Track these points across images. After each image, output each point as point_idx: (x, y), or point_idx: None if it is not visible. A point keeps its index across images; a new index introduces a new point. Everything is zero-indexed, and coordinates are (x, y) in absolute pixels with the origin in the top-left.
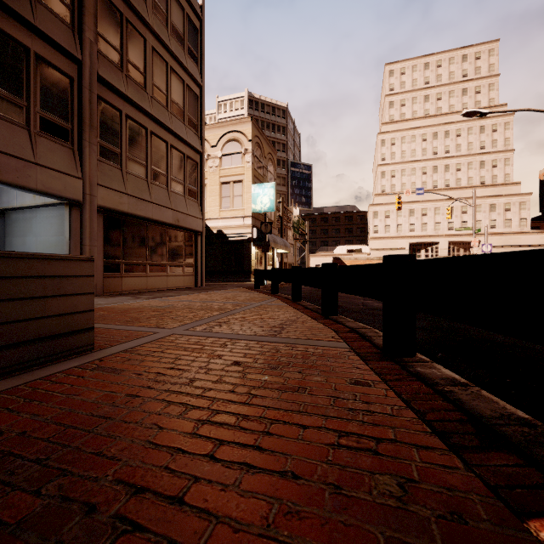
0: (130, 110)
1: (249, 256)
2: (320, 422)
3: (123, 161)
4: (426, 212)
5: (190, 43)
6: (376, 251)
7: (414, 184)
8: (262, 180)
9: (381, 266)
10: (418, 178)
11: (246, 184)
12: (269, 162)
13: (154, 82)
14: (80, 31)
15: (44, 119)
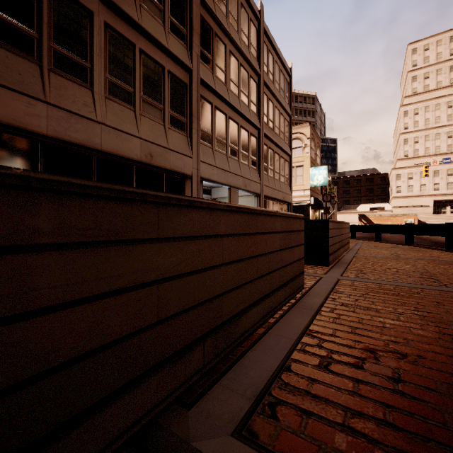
0: (269, 143)
1: (308, 216)
2: (438, 253)
3: (268, 171)
4: (451, 172)
5: (286, 93)
6: (398, 208)
7: (438, 147)
8: (314, 163)
9: (440, 225)
10: (443, 141)
11: (305, 167)
12: (317, 149)
13: (275, 125)
14: (259, 115)
15: (251, 160)
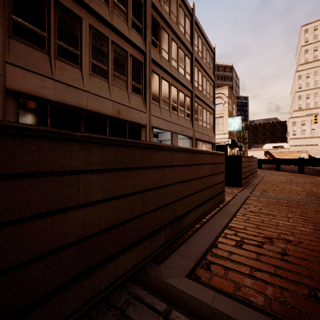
0: (199, 101)
1: (226, 152)
2: None
3: (198, 121)
4: None
5: (211, 66)
6: (294, 146)
7: None
8: (231, 114)
9: None
10: None
11: (225, 118)
12: (233, 104)
13: (203, 88)
14: (192, 82)
15: (186, 113)
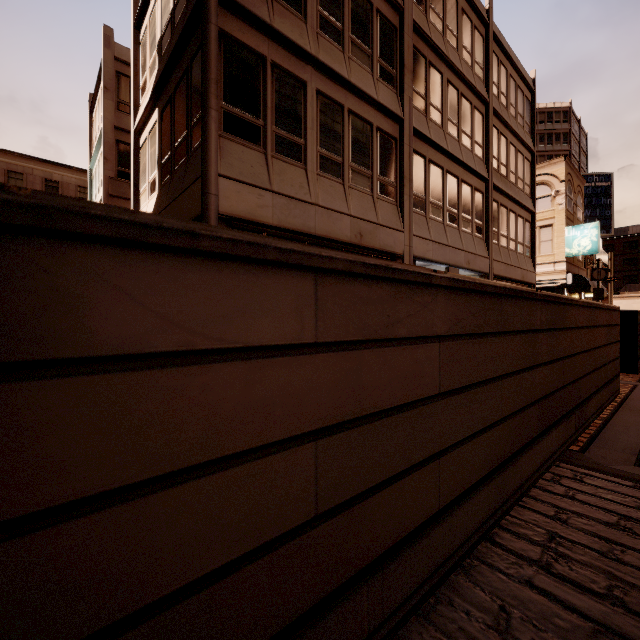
0: (501, 198)
1: None
2: None
3: (498, 239)
4: None
5: (526, 119)
6: None
7: None
8: (572, 219)
9: None
10: None
11: (556, 227)
12: (578, 196)
13: (510, 169)
14: (486, 160)
15: (475, 225)
